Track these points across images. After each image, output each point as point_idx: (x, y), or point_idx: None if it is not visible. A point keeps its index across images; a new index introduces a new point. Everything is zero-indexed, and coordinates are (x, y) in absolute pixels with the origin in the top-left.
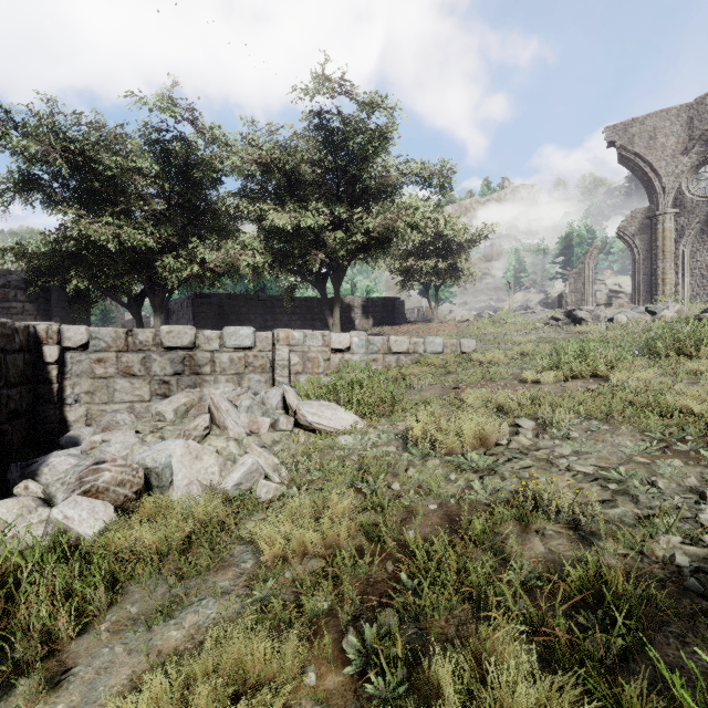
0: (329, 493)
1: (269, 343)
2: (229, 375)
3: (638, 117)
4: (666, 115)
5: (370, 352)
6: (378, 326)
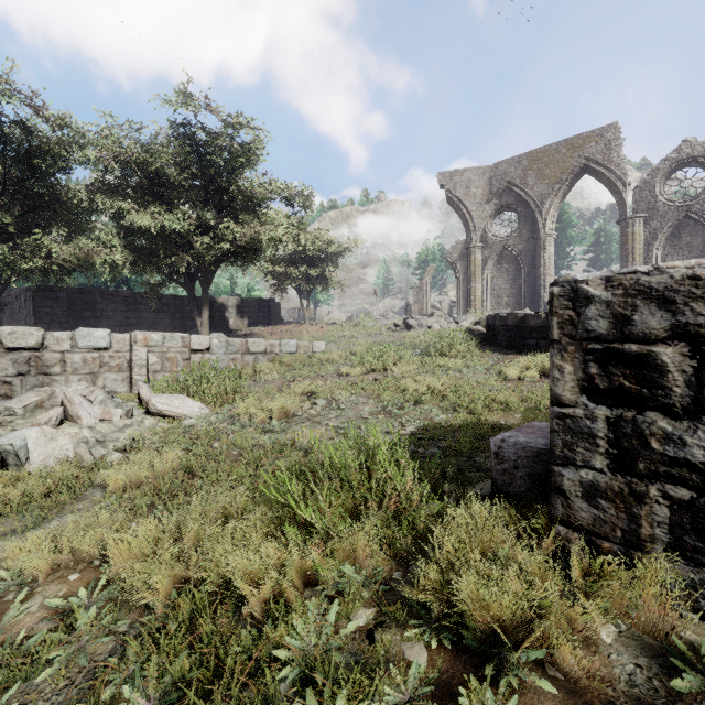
0: (164, 451)
1: (126, 344)
2: (82, 375)
3: (459, 170)
4: (476, 172)
5: (229, 352)
6: (254, 326)
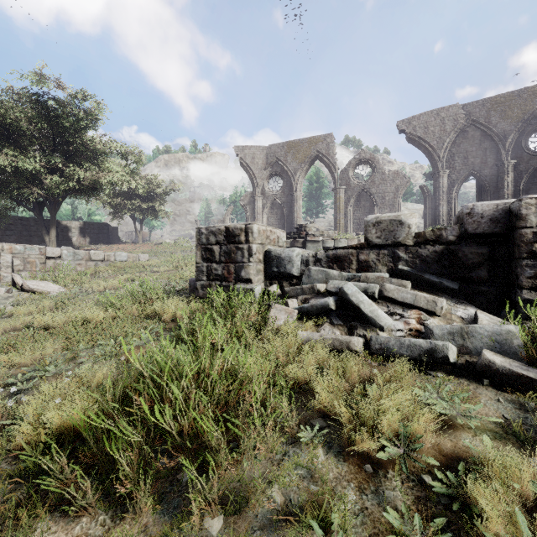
0: (42, 302)
1: None
2: None
3: (248, 146)
4: (258, 149)
5: (76, 259)
6: (95, 244)
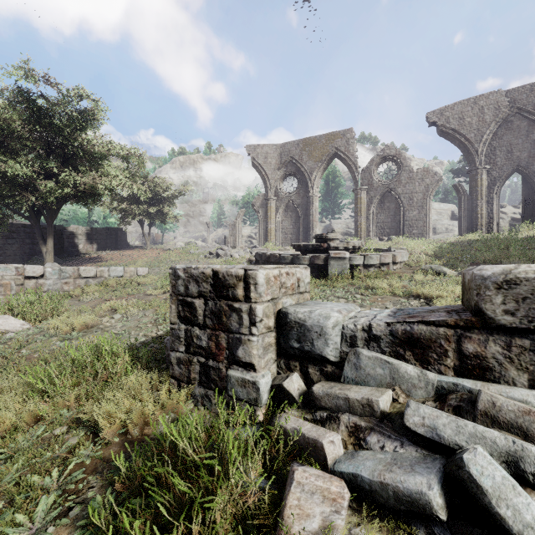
0: None
1: None
2: None
3: (260, 144)
4: (272, 147)
5: (62, 277)
6: (102, 250)
